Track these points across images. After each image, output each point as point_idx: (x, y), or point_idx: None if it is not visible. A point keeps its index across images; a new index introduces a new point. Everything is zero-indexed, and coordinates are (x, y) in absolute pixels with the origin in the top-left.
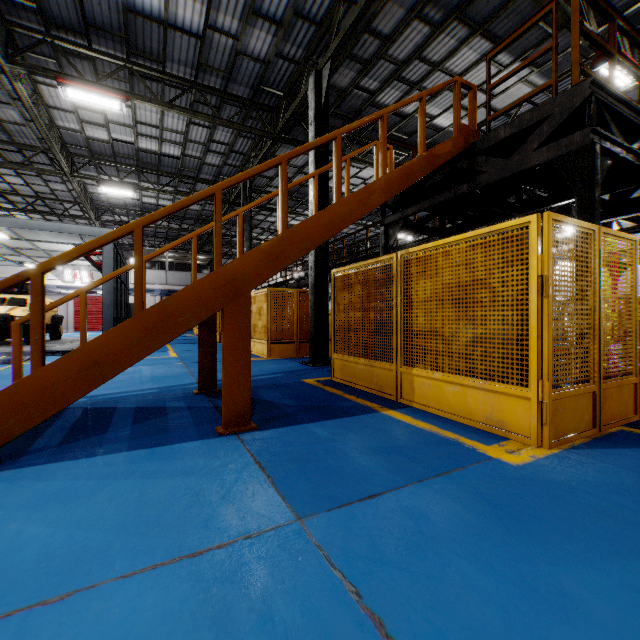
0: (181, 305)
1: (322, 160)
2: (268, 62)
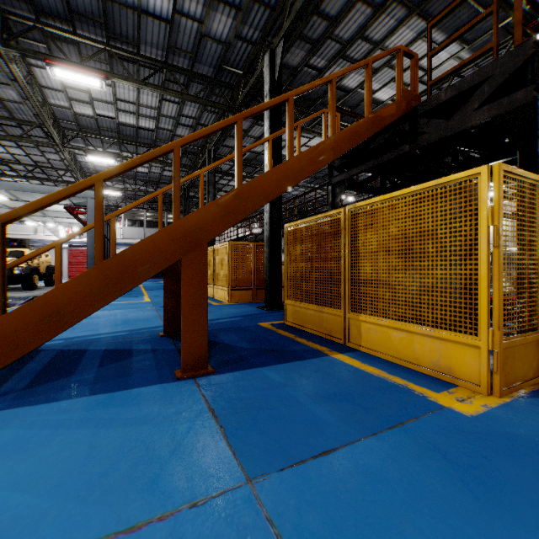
0: (141, 255)
1: (276, 128)
2: (229, 43)
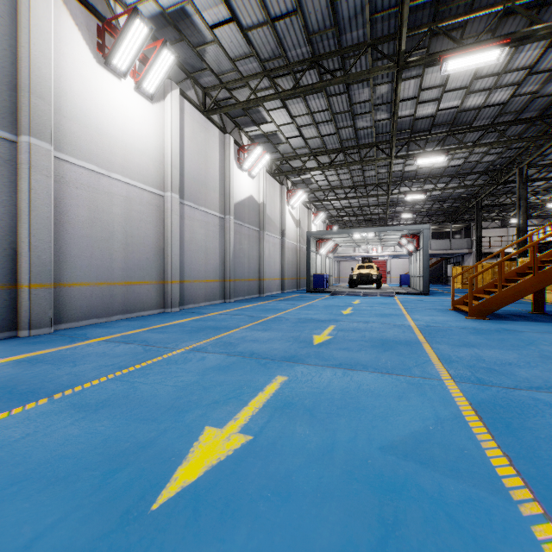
0: (551, 271)
1: None
2: None
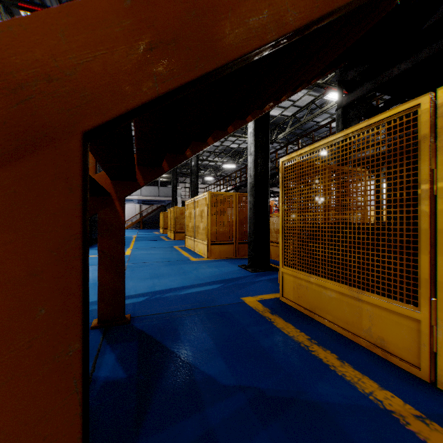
0: None
1: None
2: None
